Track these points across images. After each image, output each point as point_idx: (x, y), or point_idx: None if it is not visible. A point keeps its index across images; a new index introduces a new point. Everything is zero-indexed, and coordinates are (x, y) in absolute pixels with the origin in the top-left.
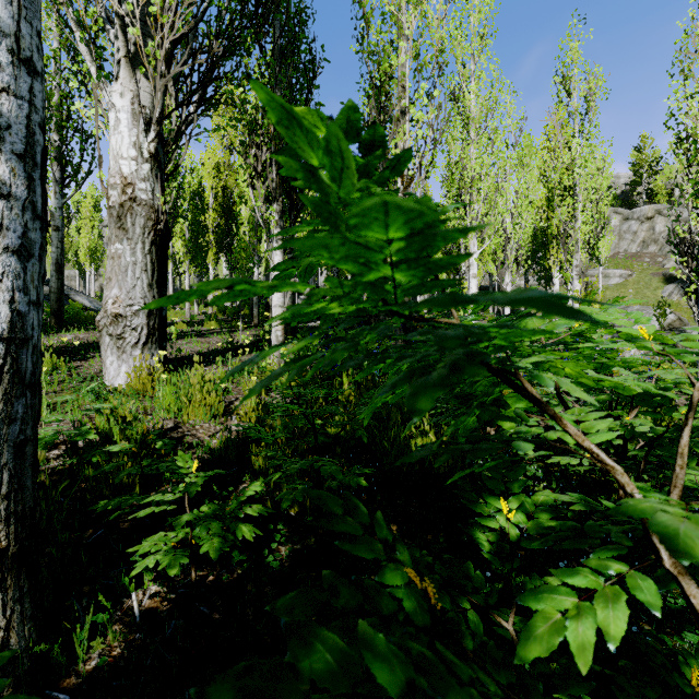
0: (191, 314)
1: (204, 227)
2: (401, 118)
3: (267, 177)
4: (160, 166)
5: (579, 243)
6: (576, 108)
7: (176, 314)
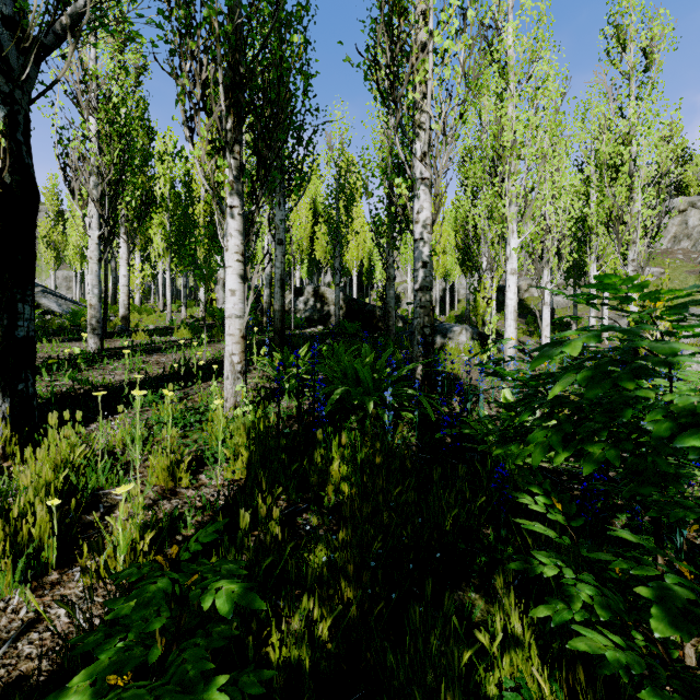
0: (178, 317)
1: (193, 221)
2: (420, 56)
3: (212, 110)
4: (4, 72)
5: (638, 231)
6: (632, 65)
7: (160, 317)
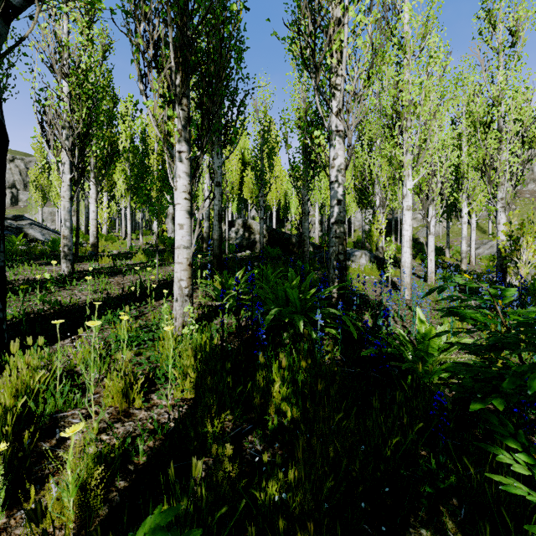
0: (137, 244)
1: (148, 168)
2: (335, 29)
3: (163, 66)
4: None
5: (506, 175)
6: (500, 42)
7: (122, 244)
